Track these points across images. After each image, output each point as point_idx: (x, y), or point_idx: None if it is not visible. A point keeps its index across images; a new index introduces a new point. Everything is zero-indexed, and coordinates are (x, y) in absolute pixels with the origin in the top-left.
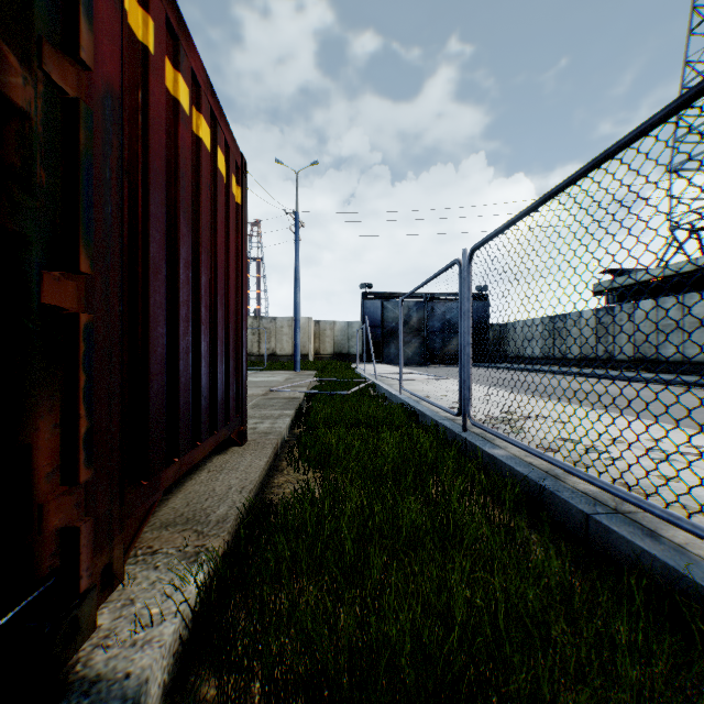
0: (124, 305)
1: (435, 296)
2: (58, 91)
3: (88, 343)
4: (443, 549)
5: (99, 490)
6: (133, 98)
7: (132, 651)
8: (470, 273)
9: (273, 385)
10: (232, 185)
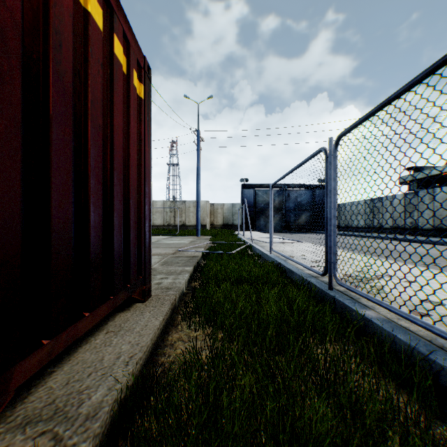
0: None
1: (290, 186)
2: None
3: None
4: None
5: None
6: None
7: None
8: (336, 157)
9: (181, 246)
10: (133, 79)
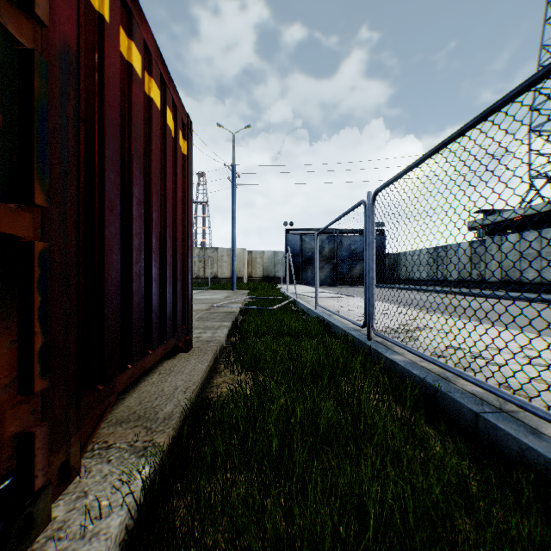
0: (81, 235)
1: (342, 231)
2: (15, 43)
3: (43, 268)
4: (355, 443)
5: (56, 396)
6: (90, 58)
7: (81, 544)
8: (373, 211)
9: (215, 302)
10: (179, 139)
